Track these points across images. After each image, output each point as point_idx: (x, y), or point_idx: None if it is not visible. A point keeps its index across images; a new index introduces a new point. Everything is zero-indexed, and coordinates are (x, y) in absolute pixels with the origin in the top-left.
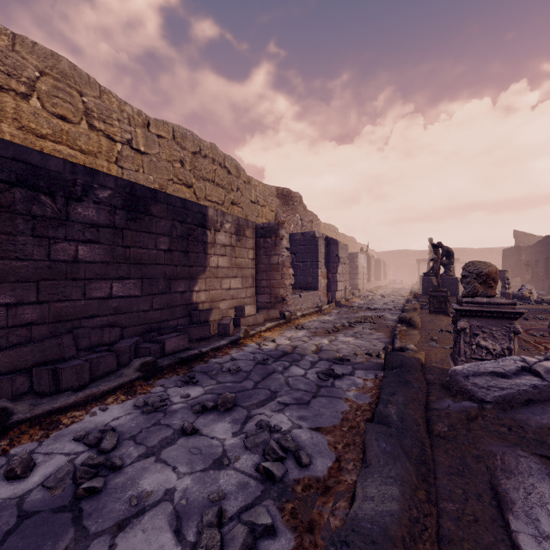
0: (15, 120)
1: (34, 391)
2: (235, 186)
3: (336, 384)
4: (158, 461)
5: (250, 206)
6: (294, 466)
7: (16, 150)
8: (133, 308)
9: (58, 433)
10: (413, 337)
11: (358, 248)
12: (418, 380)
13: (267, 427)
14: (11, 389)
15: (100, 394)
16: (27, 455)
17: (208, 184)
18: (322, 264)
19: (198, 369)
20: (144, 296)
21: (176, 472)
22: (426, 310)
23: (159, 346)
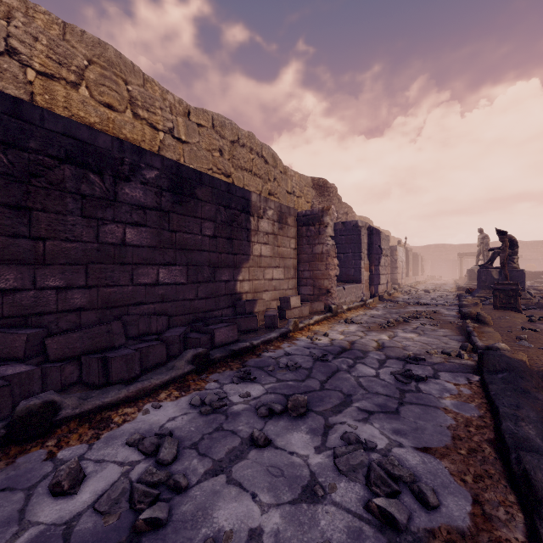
0: (66, 109)
1: (83, 381)
2: (271, 176)
3: (422, 389)
4: (230, 482)
5: (286, 197)
6: (416, 506)
7: (66, 125)
8: (179, 297)
9: (110, 434)
10: (492, 335)
11: (393, 242)
12: (540, 389)
13: (358, 443)
14: (60, 379)
15: (151, 388)
16: (76, 464)
17: (246, 173)
18: (365, 255)
19: (251, 364)
20: (190, 284)
21: (257, 501)
22: (488, 306)
23: (208, 337)
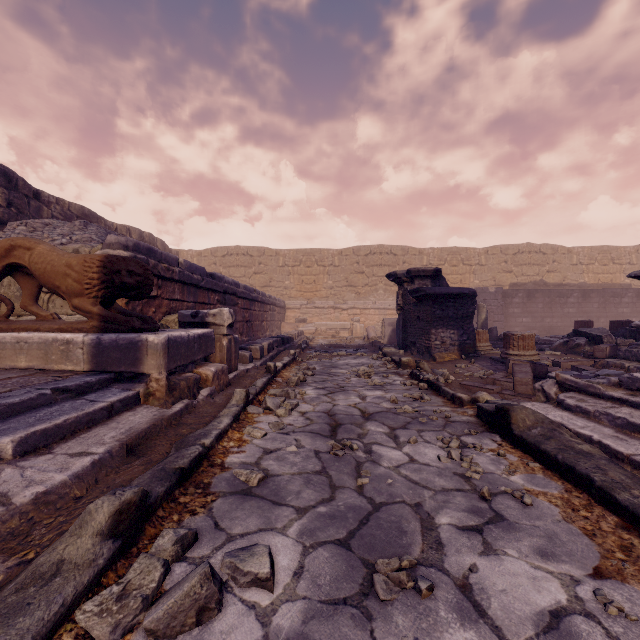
0: (592, 272)
1: None
2: None
3: None
4: None
5: None
6: None
7: (611, 290)
8: None
9: None
10: None
11: None
12: None
13: None
14: None
15: None
16: None
17: None
18: None
19: None
20: None
21: None
22: None
23: None
